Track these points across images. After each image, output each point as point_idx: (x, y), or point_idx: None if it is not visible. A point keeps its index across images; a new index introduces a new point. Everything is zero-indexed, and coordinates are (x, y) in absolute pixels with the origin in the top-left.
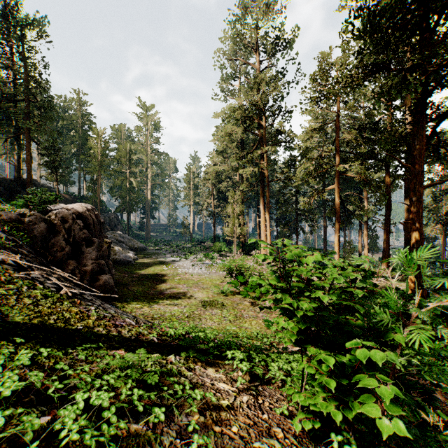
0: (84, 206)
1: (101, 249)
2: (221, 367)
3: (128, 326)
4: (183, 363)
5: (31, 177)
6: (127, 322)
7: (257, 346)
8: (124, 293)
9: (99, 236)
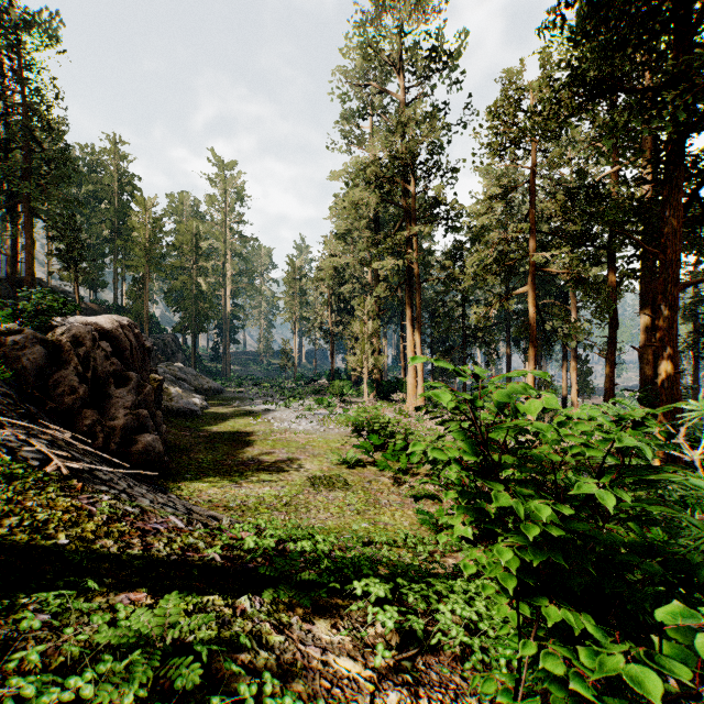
0: (115, 320)
1: (142, 391)
2: (343, 614)
3: (169, 532)
4: (266, 613)
5: (34, 274)
6: (170, 523)
7: (409, 566)
8: (182, 464)
9: (140, 370)
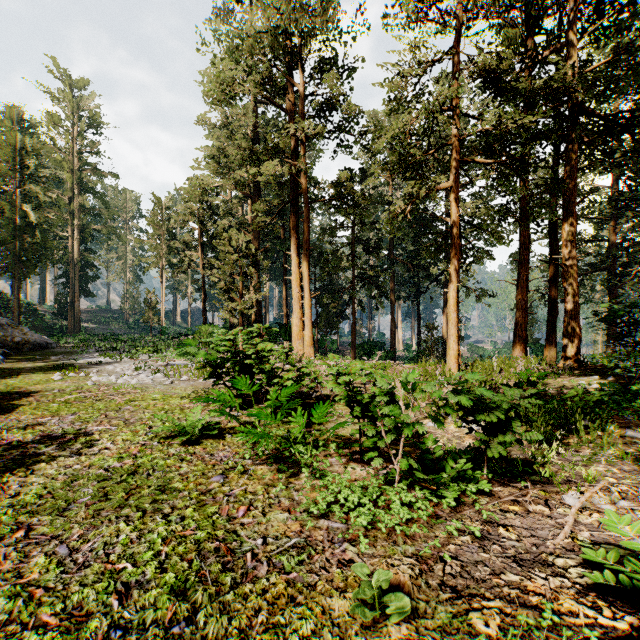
0: None
1: None
2: None
3: None
4: None
5: None
6: None
7: None
8: None
9: None
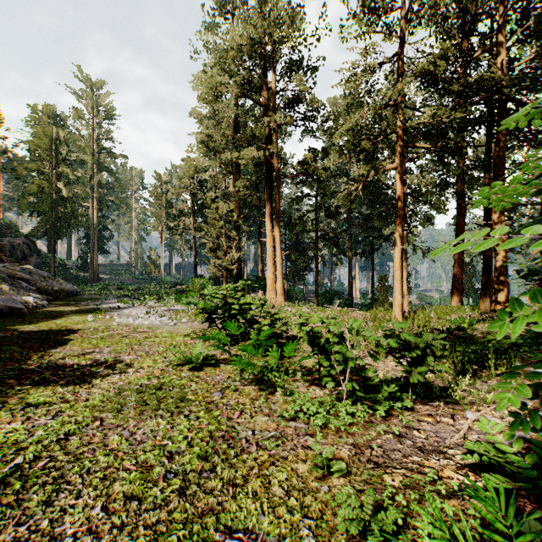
0: None
1: None
2: None
3: None
4: None
5: None
6: None
7: None
8: None
9: None
